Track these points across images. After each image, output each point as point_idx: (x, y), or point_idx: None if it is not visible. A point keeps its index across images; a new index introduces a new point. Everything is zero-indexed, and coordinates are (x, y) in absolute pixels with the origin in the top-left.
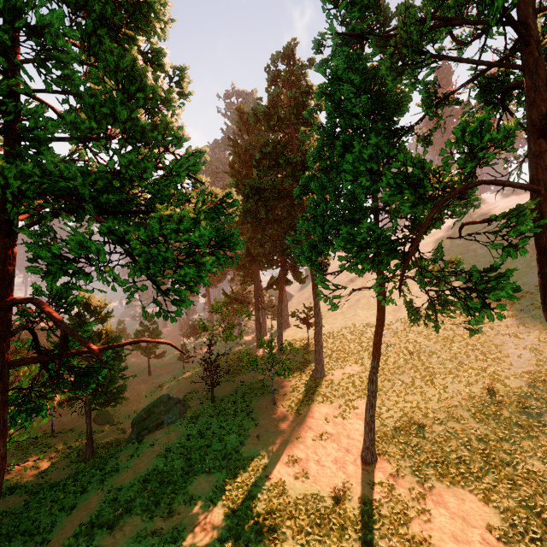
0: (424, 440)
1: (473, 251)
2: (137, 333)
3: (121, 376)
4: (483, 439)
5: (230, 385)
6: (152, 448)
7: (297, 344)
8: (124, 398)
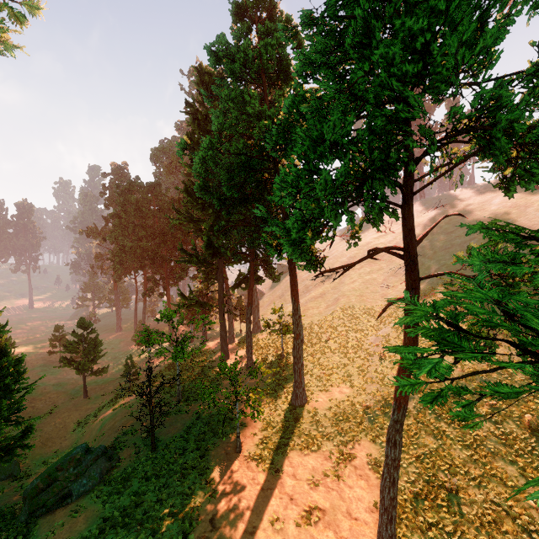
0: (463, 520)
1: (457, 246)
2: (67, 345)
3: (16, 419)
4: None
5: (181, 420)
6: None
7: (270, 353)
8: (27, 446)
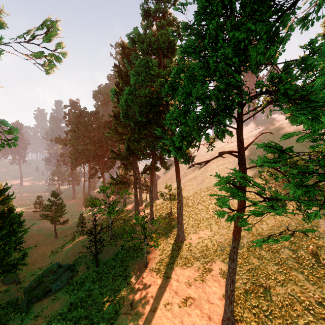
0: (272, 304)
1: None
2: (45, 207)
3: (19, 248)
4: (322, 303)
5: (112, 249)
6: (35, 320)
7: (164, 212)
8: (24, 264)
